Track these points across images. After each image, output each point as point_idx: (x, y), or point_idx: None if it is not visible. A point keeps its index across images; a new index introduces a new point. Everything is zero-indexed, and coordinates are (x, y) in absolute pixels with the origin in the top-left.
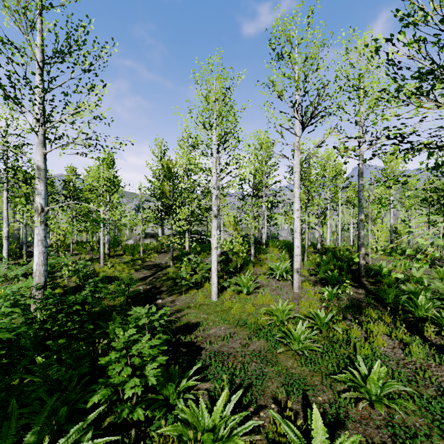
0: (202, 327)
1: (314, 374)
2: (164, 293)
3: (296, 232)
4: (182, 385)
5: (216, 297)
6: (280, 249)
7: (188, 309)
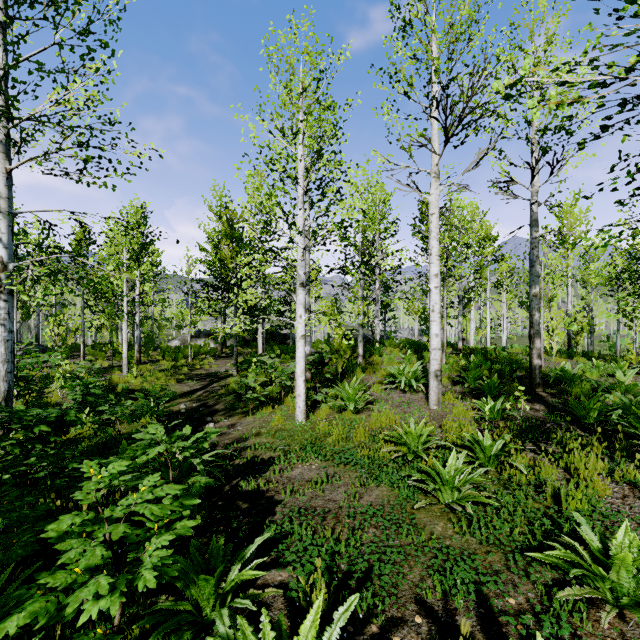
0: (278, 466)
1: (489, 550)
2: (218, 414)
3: (434, 312)
4: (230, 577)
5: (303, 418)
6: (402, 349)
7: (256, 438)
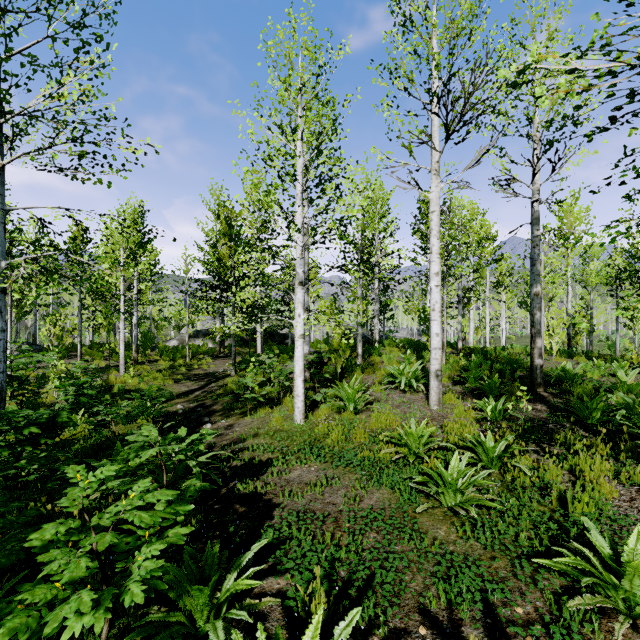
0: (276, 468)
1: (494, 555)
2: (216, 414)
3: (434, 311)
4: (226, 586)
5: (302, 419)
6: (402, 349)
7: (254, 439)
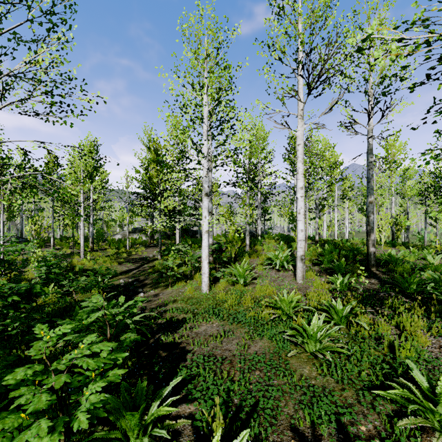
0: (189, 324)
1: (344, 387)
2: (147, 286)
3: (300, 214)
4: (151, 411)
5: (207, 290)
6: (277, 241)
7: (173, 303)
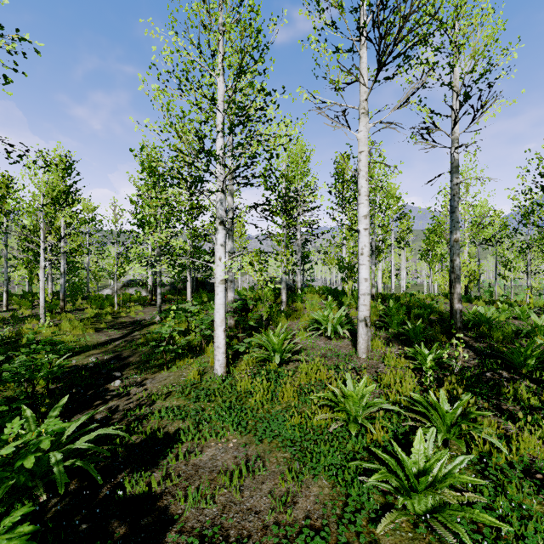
0: (185, 445)
1: None
2: (130, 368)
3: (363, 255)
4: None
5: (222, 373)
6: (322, 296)
7: (166, 399)
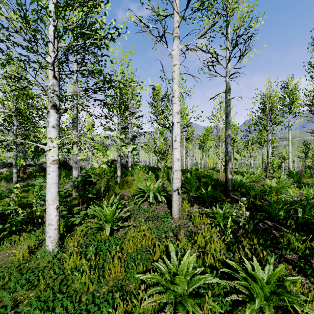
0: None
1: None
2: None
3: (176, 141)
4: None
5: (54, 248)
6: (145, 171)
7: None
